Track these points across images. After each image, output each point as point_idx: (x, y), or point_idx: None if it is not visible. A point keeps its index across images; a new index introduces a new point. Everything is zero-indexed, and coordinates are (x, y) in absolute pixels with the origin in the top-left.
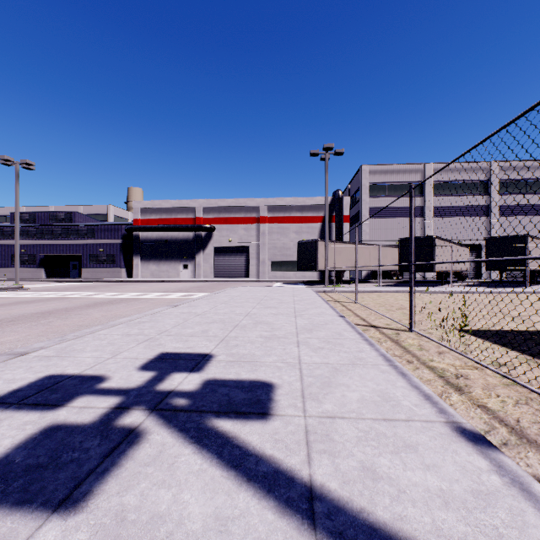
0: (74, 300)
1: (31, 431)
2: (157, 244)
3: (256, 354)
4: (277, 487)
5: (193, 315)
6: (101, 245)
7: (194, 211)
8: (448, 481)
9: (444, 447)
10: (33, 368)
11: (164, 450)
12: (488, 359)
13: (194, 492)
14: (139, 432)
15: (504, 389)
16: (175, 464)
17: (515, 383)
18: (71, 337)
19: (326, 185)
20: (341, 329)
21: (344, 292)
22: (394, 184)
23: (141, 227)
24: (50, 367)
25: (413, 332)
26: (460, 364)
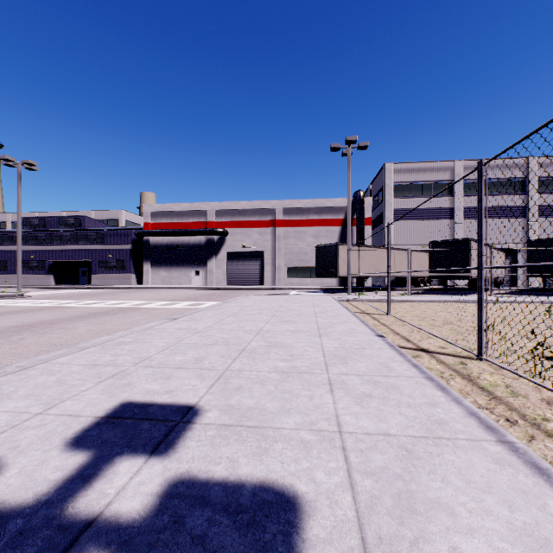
0: (68, 310)
1: None
2: (168, 249)
3: (268, 409)
4: None
5: (191, 333)
6: (111, 250)
7: (206, 214)
8: None
9: None
10: None
11: None
12: None
13: None
14: None
15: None
16: None
17: None
18: (10, 370)
19: (348, 182)
20: (386, 357)
21: (370, 301)
22: (420, 183)
23: (151, 231)
24: None
25: (483, 360)
26: None
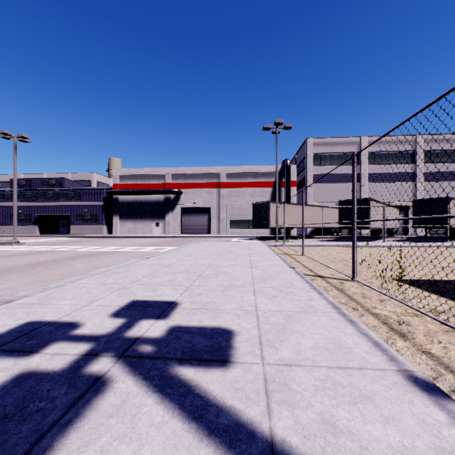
0: (61, 253)
1: (3, 379)
2: (133, 205)
3: (217, 302)
4: (238, 442)
5: (162, 266)
6: (86, 206)
7: (164, 177)
8: (409, 436)
9: (400, 397)
10: (15, 315)
11: (127, 399)
12: (426, 307)
13: (154, 447)
14: (105, 380)
15: (444, 335)
16: (138, 415)
17: (454, 329)
18: (53, 286)
19: (276, 154)
20: (292, 279)
21: (292, 246)
22: (334, 154)
23: (119, 191)
24: (30, 314)
25: (355, 281)
26: (401, 312)
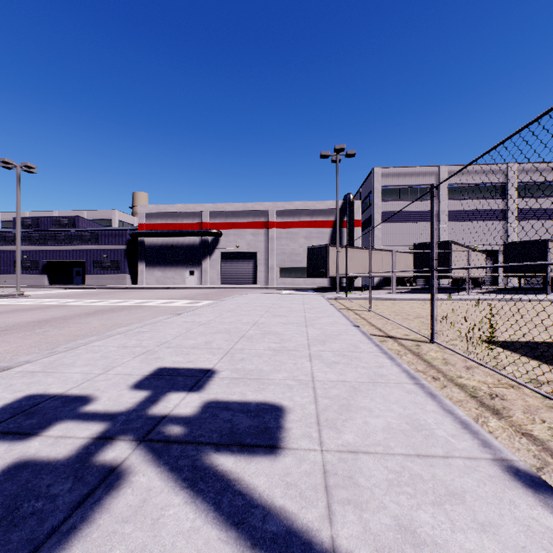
0: (74, 308)
1: None
2: (162, 249)
3: (264, 370)
4: None
5: (197, 325)
6: (105, 250)
7: (200, 216)
8: (512, 549)
9: (497, 496)
10: (13, 386)
11: (148, 498)
12: (524, 376)
13: None
14: (121, 472)
15: (548, 412)
16: (161, 520)
17: None
18: (62, 350)
19: (337, 188)
20: (356, 340)
21: (356, 299)
22: (407, 187)
23: (146, 232)
24: (32, 385)
25: (434, 343)
26: (492, 382)
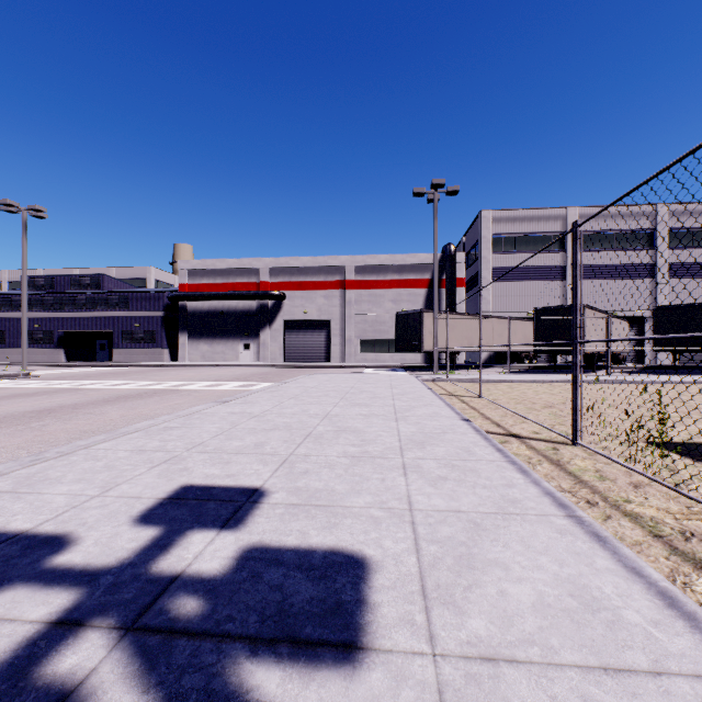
0: (91, 393)
1: None
2: (209, 317)
3: (337, 491)
4: None
5: (247, 418)
6: (137, 318)
7: (258, 273)
8: None
9: None
10: None
11: None
12: None
13: None
14: None
15: None
16: None
17: None
18: (51, 456)
19: (434, 235)
20: (469, 442)
21: (461, 381)
22: (525, 235)
23: (188, 294)
24: None
25: (578, 445)
26: (679, 510)
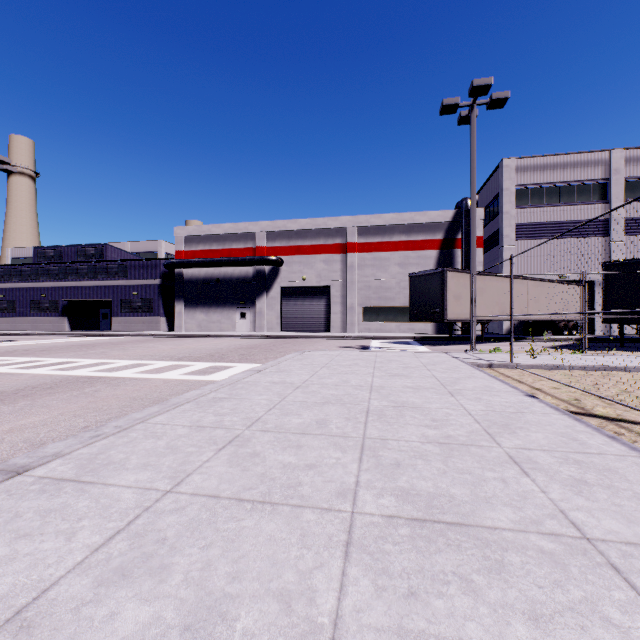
0: None
1: None
2: (205, 284)
3: None
4: None
5: None
6: (135, 286)
7: (254, 238)
8: None
9: None
10: None
11: None
12: None
13: None
14: None
15: None
16: None
17: None
18: None
19: (472, 162)
20: None
21: (536, 368)
22: (557, 185)
23: (184, 261)
24: None
25: None
26: None
